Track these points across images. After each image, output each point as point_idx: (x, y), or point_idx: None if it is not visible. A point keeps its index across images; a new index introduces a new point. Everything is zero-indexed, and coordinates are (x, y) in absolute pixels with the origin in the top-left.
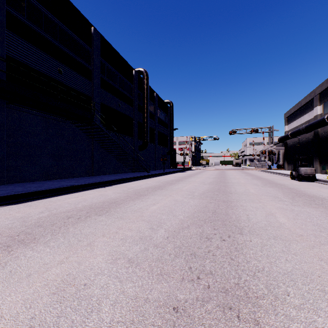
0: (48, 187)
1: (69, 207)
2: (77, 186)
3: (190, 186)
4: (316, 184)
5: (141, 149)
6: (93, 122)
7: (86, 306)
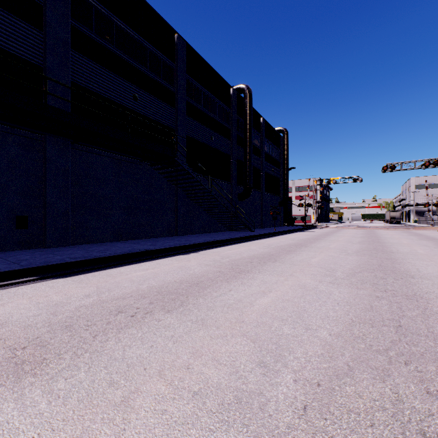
0: (113, 252)
1: (128, 289)
2: (150, 251)
3: (323, 257)
4: None
5: (242, 198)
6: (177, 163)
7: None
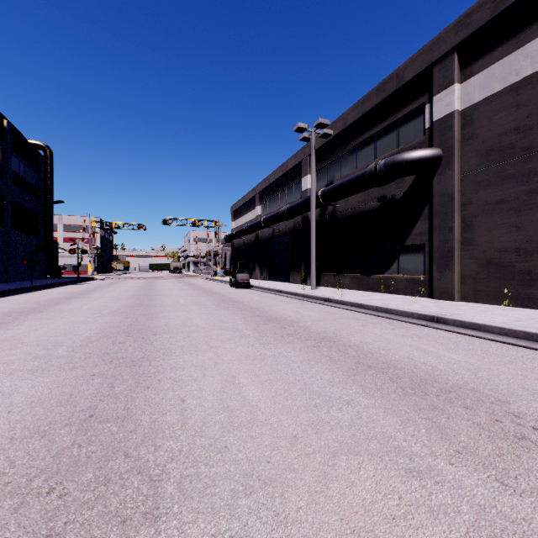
0: None
1: None
2: None
3: (96, 303)
4: (249, 290)
5: None
6: None
7: (2, 395)
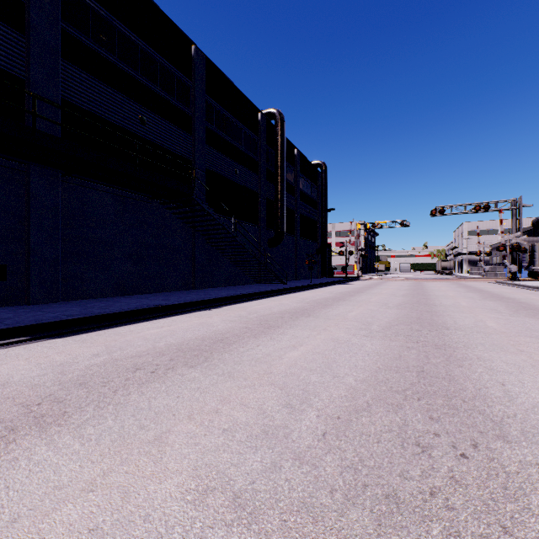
0: (119, 309)
1: (143, 347)
2: (164, 307)
3: (362, 310)
4: None
5: (273, 245)
6: (194, 202)
7: None
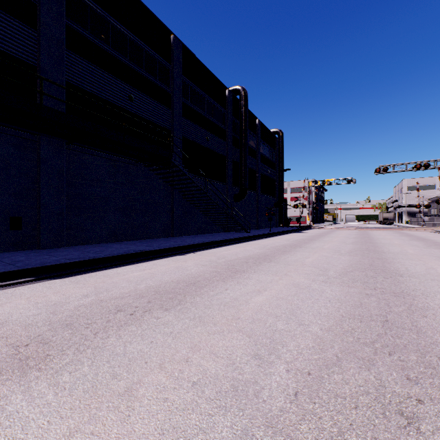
0: (110, 253)
1: (126, 289)
2: (147, 252)
3: (317, 257)
4: None
5: (238, 199)
6: (173, 164)
7: None
